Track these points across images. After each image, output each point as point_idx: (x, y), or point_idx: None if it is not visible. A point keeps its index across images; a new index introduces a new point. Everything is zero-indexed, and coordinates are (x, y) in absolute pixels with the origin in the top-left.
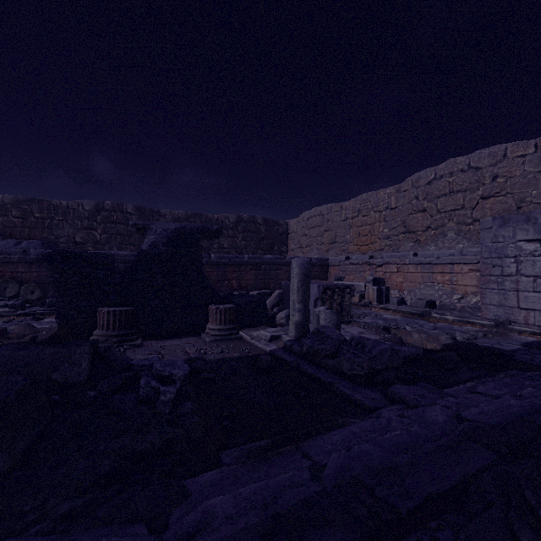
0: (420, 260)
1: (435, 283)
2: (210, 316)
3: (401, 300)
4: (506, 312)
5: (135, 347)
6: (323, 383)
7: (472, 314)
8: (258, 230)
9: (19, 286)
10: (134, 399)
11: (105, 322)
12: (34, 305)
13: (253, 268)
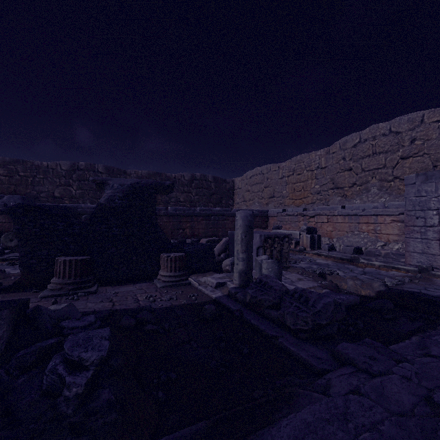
0: (347, 212)
1: (361, 232)
2: (162, 264)
3: (331, 247)
4: (429, 259)
5: (90, 293)
6: (266, 336)
7: (396, 260)
8: (209, 186)
9: None
10: (39, 386)
11: (61, 271)
12: (13, 251)
13: (204, 218)
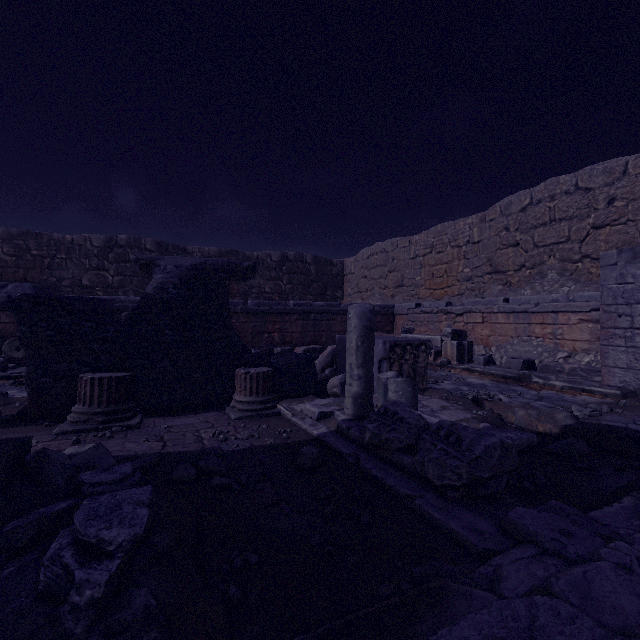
0: (513, 308)
1: (533, 337)
2: (238, 384)
3: (488, 359)
4: (638, 377)
5: (130, 428)
6: (396, 495)
7: (587, 379)
8: (307, 271)
9: (1, 340)
10: (34, 584)
11: (87, 394)
12: (21, 365)
13: (299, 317)
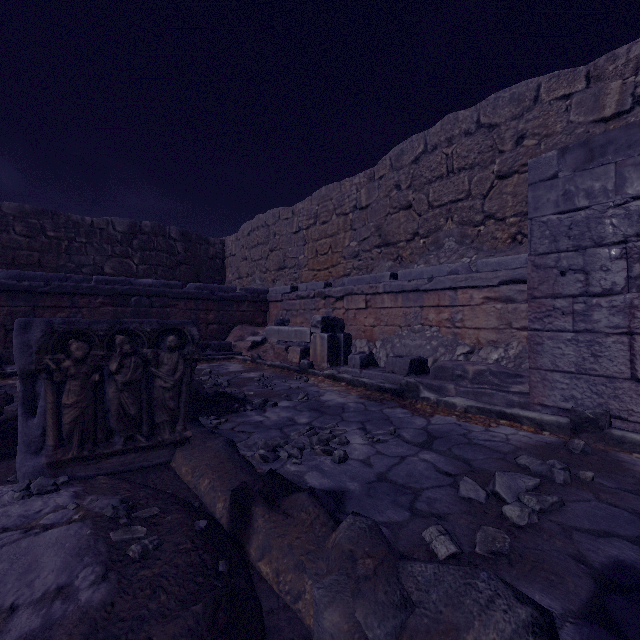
0: (401, 285)
1: (426, 326)
2: None
3: (367, 358)
4: (597, 390)
5: None
6: None
7: (500, 389)
8: (171, 248)
9: None
10: None
11: None
12: None
13: (108, 301)
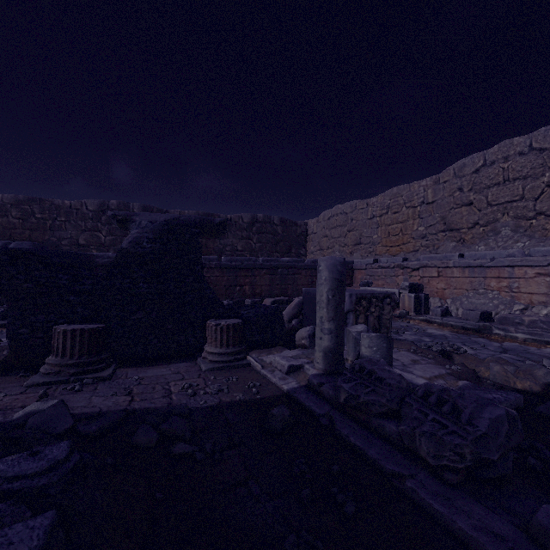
0: (468, 263)
1: (488, 290)
2: (209, 335)
3: (445, 310)
4: None
5: (101, 380)
6: (380, 470)
7: (548, 331)
8: (274, 231)
9: None
10: None
11: (60, 346)
12: None
13: (268, 272)
